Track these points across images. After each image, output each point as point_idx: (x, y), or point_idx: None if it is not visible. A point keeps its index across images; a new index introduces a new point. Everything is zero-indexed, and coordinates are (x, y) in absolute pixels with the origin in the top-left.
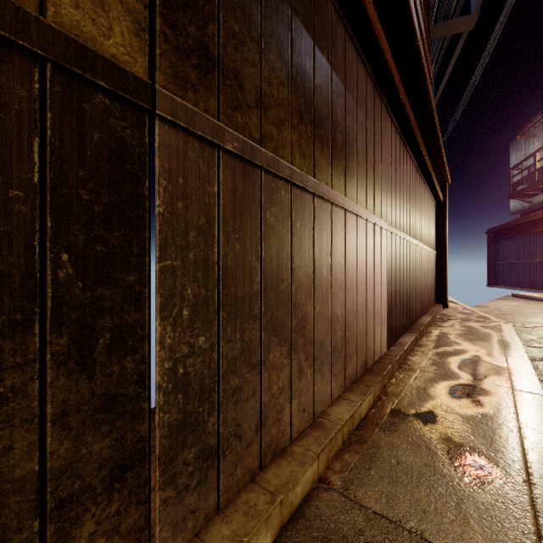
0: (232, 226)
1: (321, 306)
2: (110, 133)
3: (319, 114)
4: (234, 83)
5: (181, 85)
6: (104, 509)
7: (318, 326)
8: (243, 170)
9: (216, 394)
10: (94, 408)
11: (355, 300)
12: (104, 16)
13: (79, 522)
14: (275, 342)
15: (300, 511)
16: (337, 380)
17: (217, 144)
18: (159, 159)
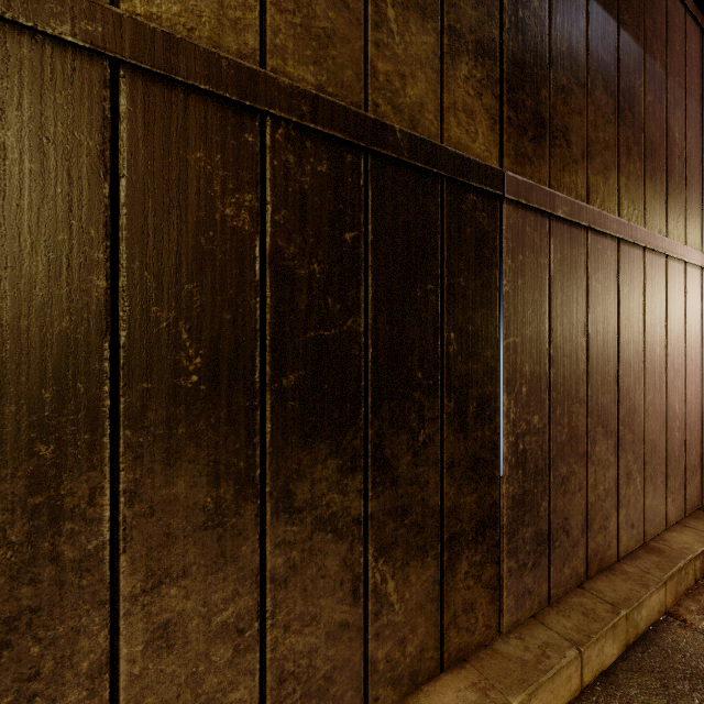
0: (560, 299)
1: (652, 395)
2: (476, 225)
3: (650, 142)
4: (562, 141)
5: (520, 162)
6: (472, 556)
7: (649, 421)
8: (570, 234)
9: (547, 479)
10: (467, 465)
11: (700, 391)
12: (472, 124)
13: (459, 558)
14: (600, 433)
15: (648, 638)
16: (673, 499)
17: (548, 213)
18: (505, 240)
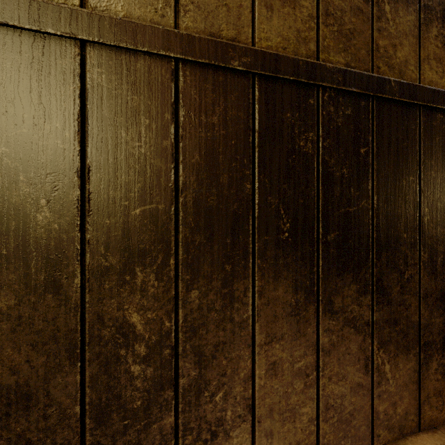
0: None
1: None
2: (442, 135)
3: None
4: None
5: None
6: (440, 359)
7: None
8: None
9: None
10: (436, 297)
11: None
12: (440, 66)
13: (431, 359)
14: None
15: None
16: None
17: None
18: None
